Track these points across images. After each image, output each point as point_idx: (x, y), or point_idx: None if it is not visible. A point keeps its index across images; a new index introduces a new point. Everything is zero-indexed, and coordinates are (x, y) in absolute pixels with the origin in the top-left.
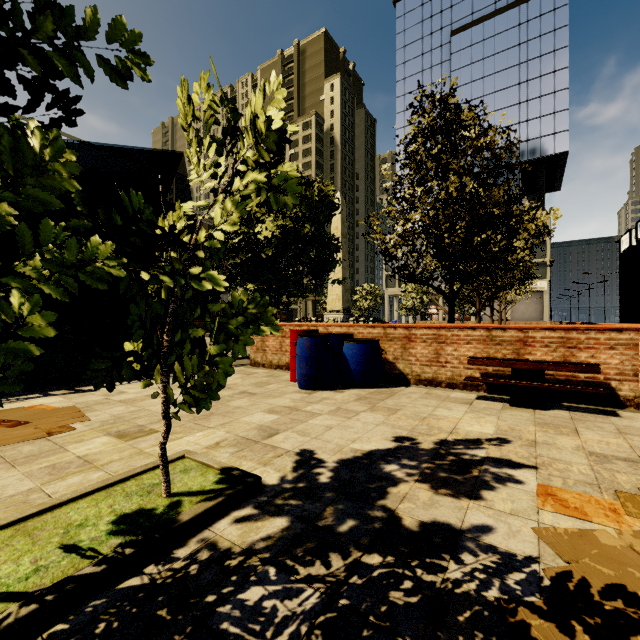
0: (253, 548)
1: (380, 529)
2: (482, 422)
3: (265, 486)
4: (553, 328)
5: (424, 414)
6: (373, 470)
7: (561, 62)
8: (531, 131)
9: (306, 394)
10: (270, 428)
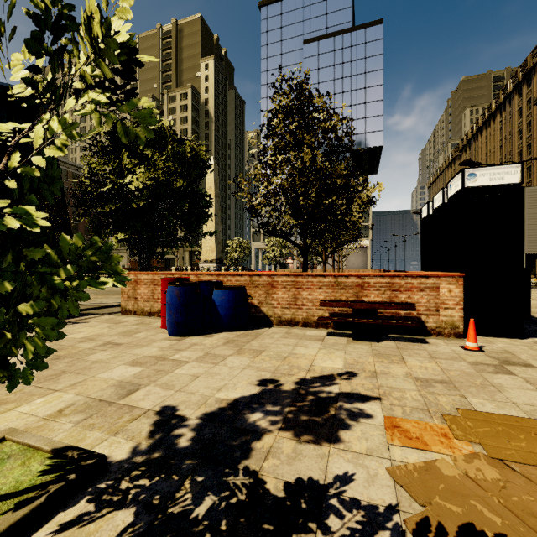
0: None
1: (243, 502)
2: (333, 357)
3: (111, 464)
4: (382, 275)
5: (285, 353)
6: (238, 422)
7: (378, 80)
8: (359, 128)
9: (175, 341)
10: (130, 384)
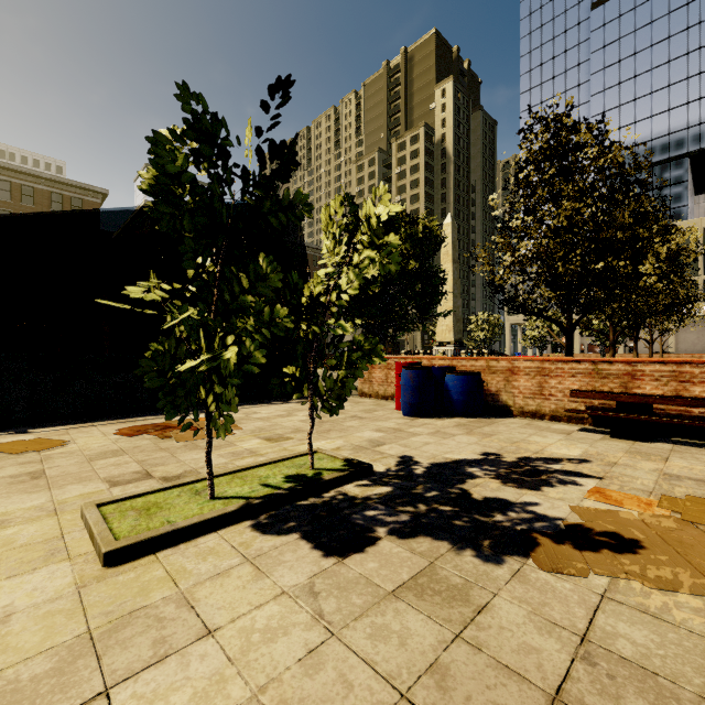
0: (369, 497)
1: (454, 497)
2: (571, 447)
3: (375, 472)
4: (664, 361)
5: (517, 439)
6: (458, 470)
7: None
8: (704, 111)
9: (409, 420)
10: (378, 441)
